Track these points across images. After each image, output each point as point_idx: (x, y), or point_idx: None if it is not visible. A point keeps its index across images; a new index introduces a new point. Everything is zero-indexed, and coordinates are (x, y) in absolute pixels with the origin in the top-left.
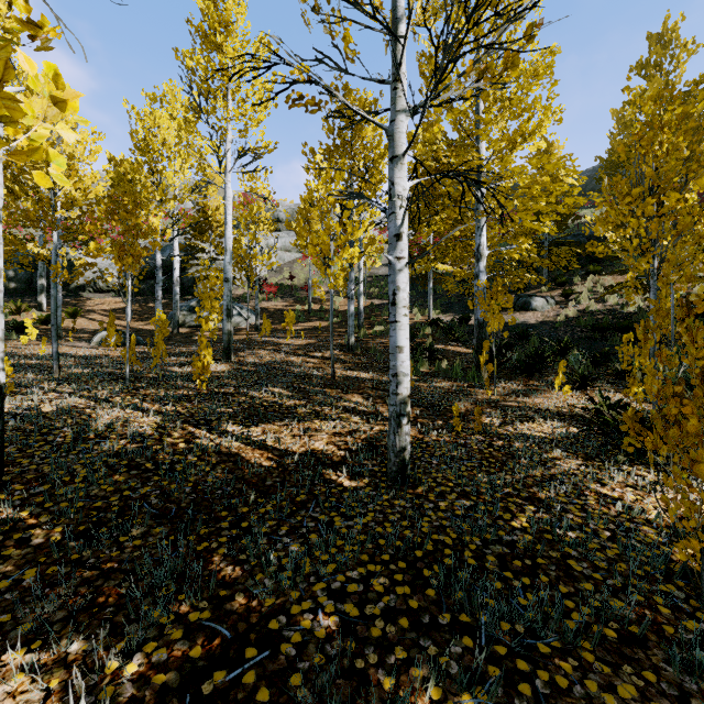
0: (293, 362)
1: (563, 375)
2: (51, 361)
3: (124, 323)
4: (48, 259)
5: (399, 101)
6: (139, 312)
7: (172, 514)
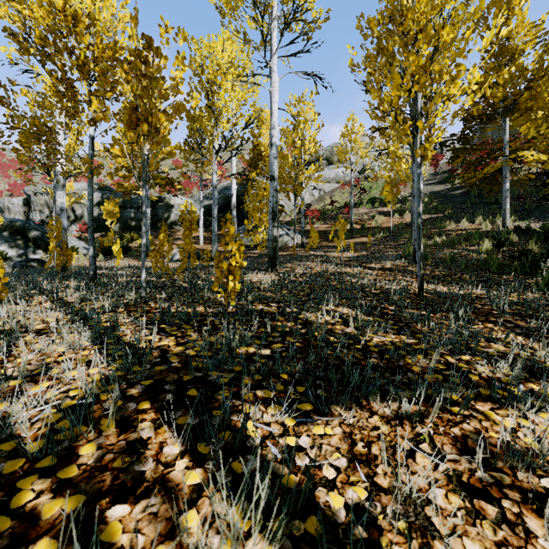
0: (348, 273)
1: None
2: (111, 270)
3: (198, 246)
4: (154, 203)
5: None
6: (210, 238)
7: None
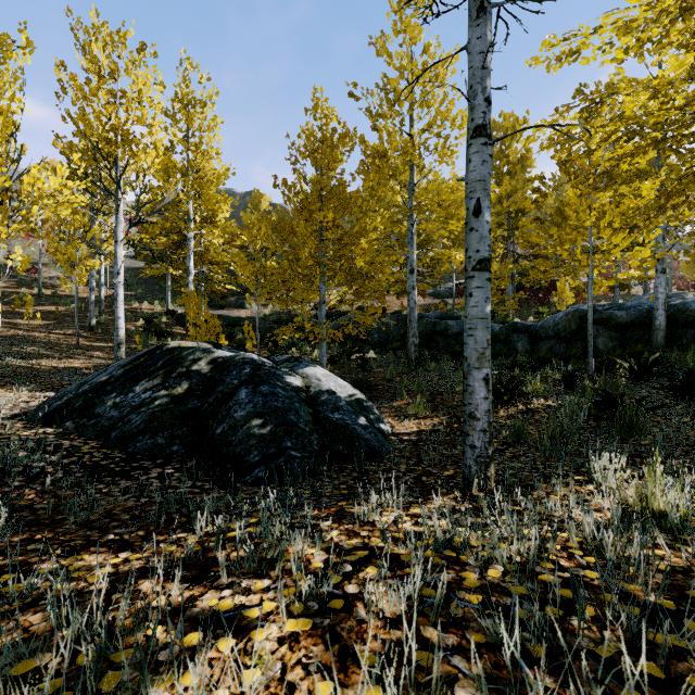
0: (36, 336)
1: (224, 341)
2: None
3: None
4: None
5: (120, 219)
6: None
7: (9, 376)
